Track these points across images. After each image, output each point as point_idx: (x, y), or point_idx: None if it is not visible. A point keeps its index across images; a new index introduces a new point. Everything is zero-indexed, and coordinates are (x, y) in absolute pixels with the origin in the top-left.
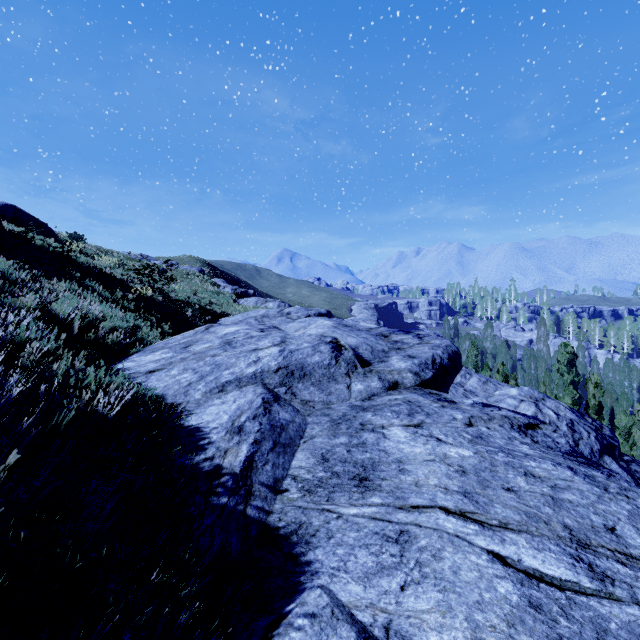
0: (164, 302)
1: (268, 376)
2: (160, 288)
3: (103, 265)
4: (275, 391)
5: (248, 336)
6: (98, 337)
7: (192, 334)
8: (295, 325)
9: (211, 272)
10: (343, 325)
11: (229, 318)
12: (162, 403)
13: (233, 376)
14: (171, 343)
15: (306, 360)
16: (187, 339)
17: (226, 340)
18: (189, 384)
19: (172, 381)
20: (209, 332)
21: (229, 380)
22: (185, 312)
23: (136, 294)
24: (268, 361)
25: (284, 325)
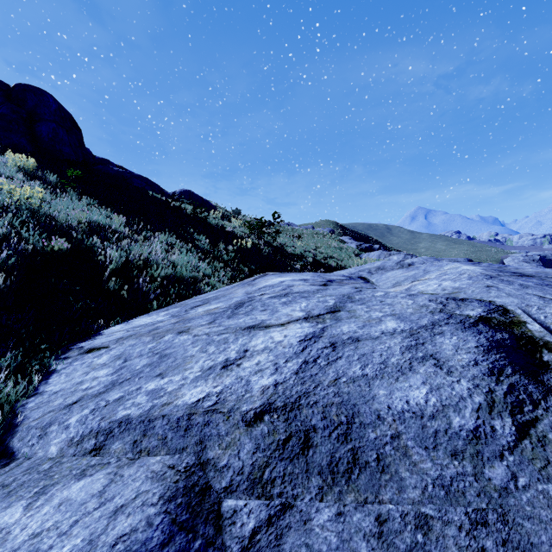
0: (275, 255)
1: (222, 432)
2: (281, 244)
3: (230, 225)
4: (221, 511)
5: (282, 292)
6: (141, 287)
7: (231, 286)
8: (396, 274)
9: (341, 232)
10: (513, 273)
11: (341, 271)
12: (2, 442)
13: (146, 405)
14: (196, 298)
15: (369, 392)
16: (216, 293)
17: (246, 298)
18: (75, 401)
19: (74, 382)
20: (249, 284)
21: (128, 417)
22: (293, 265)
23: (236, 246)
24: (254, 369)
25: (377, 274)
